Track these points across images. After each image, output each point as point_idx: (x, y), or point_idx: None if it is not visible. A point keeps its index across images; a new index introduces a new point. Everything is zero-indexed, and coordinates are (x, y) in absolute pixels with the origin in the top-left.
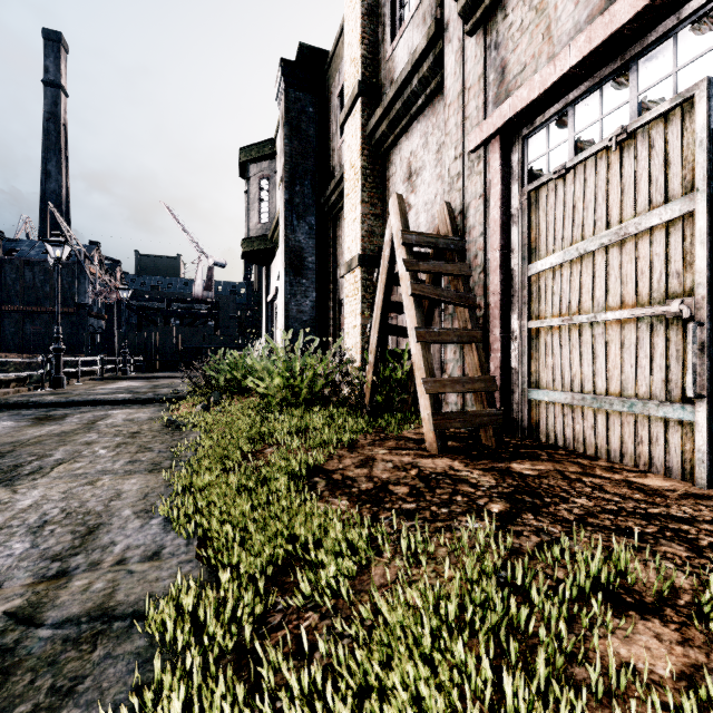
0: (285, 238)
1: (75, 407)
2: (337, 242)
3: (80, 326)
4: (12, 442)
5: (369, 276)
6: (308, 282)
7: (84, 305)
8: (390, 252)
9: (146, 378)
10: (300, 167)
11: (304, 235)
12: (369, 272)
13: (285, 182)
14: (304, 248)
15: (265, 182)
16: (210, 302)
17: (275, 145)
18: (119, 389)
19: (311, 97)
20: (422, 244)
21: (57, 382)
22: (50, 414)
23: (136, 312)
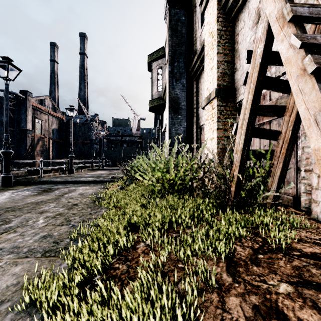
0: (169, 93)
1: (66, 184)
2: (198, 92)
3: (91, 148)
4: (9, 207)
5: (222, 103)
6: (181, 117)
7: (92, 139)
8: (264, 46)
9: (109, 169)
10: (177, 52)
11: (179, 90)
12: (222, 100)
13: (169, 61)
14: (179, 98)
15: (160, 70)
16: (138, 136)
17: (165, 50)
18: (94, 174)
19: (183, 11)
20: (318, 16)
21: (71, 171)
22: (51, 188)
23: (109, 141)
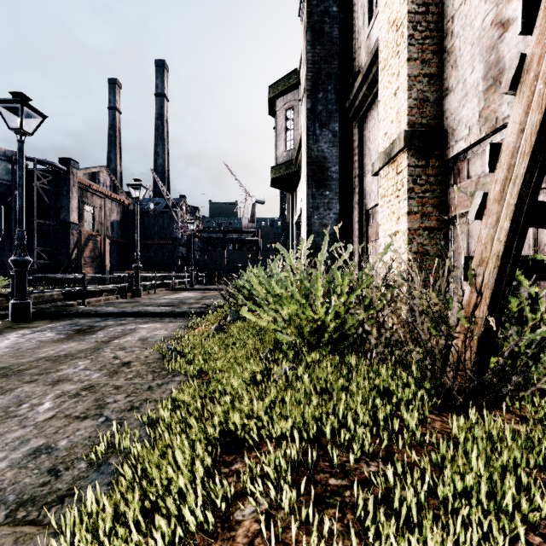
0: (307, 149)
1: (123, 317)
2: (363, 147)
3: (174, 253)
4: (1, 368)
5: (419, 162)
6: (331, 193)
7: (176, 238)
8: None
9: (202, 289)
10: (322, 72)
11: (327, 144)
12: (419, 155)
13: (307, 90)
14: (327, 158)
15: (290, 112)
16: (253, 231)
17: (299, 76)
18: (175, 299)
19: None
20: None
21: (136, 292)
22: (94, 326)
23: (204, 241)
